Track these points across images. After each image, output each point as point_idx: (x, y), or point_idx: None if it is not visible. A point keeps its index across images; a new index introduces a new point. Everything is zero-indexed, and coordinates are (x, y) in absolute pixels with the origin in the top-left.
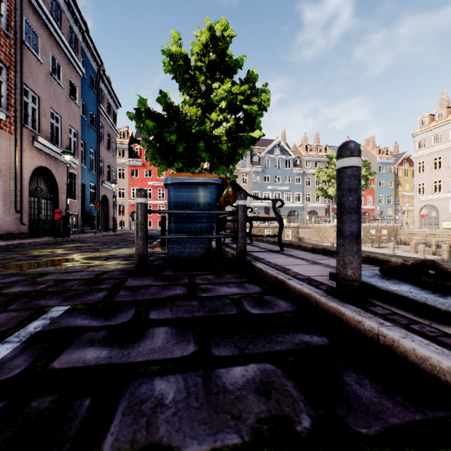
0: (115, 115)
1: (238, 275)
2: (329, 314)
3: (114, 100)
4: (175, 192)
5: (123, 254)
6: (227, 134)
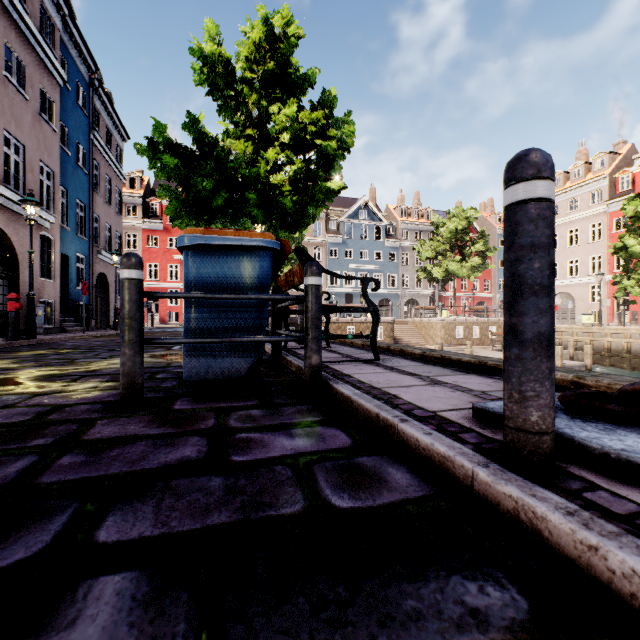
0: (121, 152)
1: (307, 409)
2: (500, 510)
3: (118, 128)
4: (198, 262)
5: (113, 369)
6: (291, 183)
